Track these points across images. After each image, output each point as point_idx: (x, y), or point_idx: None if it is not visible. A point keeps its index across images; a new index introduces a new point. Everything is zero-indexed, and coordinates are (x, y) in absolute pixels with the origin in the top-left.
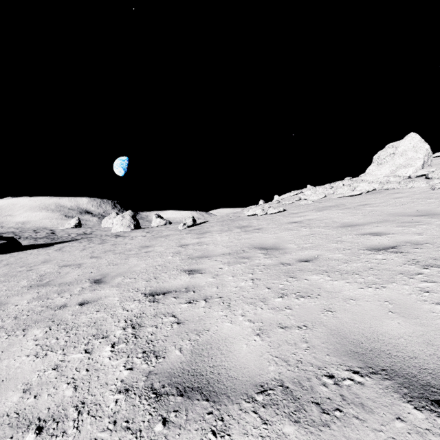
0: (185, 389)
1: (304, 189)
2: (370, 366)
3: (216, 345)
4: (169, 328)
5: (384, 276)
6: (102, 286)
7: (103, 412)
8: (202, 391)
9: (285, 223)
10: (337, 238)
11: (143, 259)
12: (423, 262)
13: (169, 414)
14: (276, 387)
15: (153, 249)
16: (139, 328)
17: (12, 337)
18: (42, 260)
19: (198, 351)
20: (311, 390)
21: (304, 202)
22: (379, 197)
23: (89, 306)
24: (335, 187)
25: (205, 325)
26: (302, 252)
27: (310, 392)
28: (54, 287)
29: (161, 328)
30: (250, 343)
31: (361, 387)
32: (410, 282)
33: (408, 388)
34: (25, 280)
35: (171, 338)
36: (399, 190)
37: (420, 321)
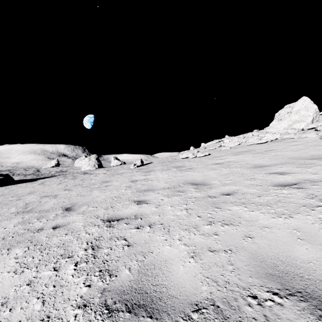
0: (132, 306)
1: (224, 138)
2: (287, 288)
3: (158, 266)
4: (121, 250)
5: (291, 207)
6: (71, 213)
7: None
8: (146, 308)
9: (210, 164)
10: (250, 176)
11: (103, 191)
12: (320, 196)
13: None
14: (208, 306)
15: (111, 184)
16: (97, 250)
17: None
18: (29, 191)
19: (143, 271)
20: (239, 310)
21: (224, 148)
22: (281, 145)
23: (60, 229)
24: (246, 137)
25: (150, 248)
26: (224, 187)
27: (237, 312)
28: (35, 213)
29: (115, 249)
30: (186, 264)
31: (281, 308)
32: (312, 213)
33: (321, 310)
34: (14, 207)
35: (122, 259)
36: (296, 139)
37: None
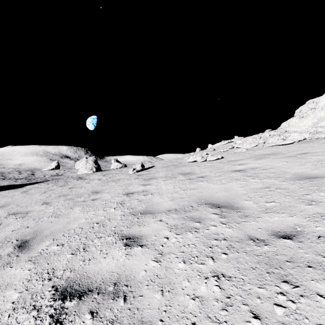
0: None
1: (233, 139)
2: None
3: None
4: None
5: None
6: (20, 256)
7: None
8: None
9: (228, 171)
10: (305, 195)
11: (86, 210)
12: None
13: None
14: None
15: (100, 197)
16: None
17: None
18: (2, 203)
19: None
20: None
21: (239, 150)
22: (316, 146)
23: None
24: (264, 137)
25: None
26: (270, 217)
27: None
28: None
29: None
30: None
31: None
32: None
33: None
34: None
35: None
36: None
37: None
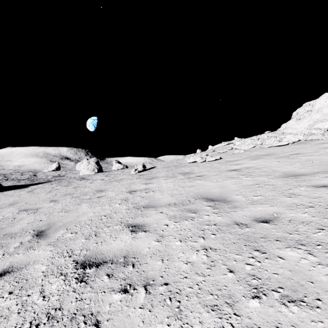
0: None
1: (233, 140)
2: None
3: None
4: None
5: None
6: (40, 242)
7: None
8: None
9: (225, 171)
10: (287, 190)
11: (93, 206)
12: None
13: None
14: None
15: (105, 194)
16: None
17: None
18: (11, 202)
19: None
20: None
21: (237, 151)
22: (308, 147)
23: (8, 279)
24: (261, 138)
25: None
26: (254, 207)
27: None
28: None
29: None
30: None
31: None
32: None
33: None
34: None
35: None
36: (325, 140)
37: None
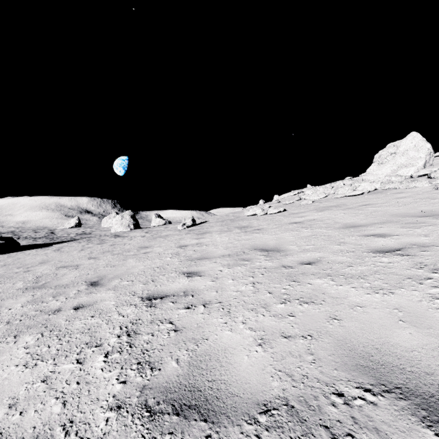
0: (181, 407)
1: (305, 189)
2: (382, 383)
3: (215, 356)
4: (166, 336)
5: (391, 280)
6: (99, 289)
7: (92, 432)
8: (200, 410)
9: (286, 224)
10: (339, 239)
11: (141, 260)
12: (431, 265)
13: (163, 437)
14: (280, 406)
15: (152, 250)
16: (134, 336)
17: (3, 344)
18: (40, 260)
19: (196, 363)
20: (319, 411)
21: (304, 202)
22: (381, 197)
23: (84, 310)
24: (335, 187)
25: (204, 333)
26: (304, 254)
27: (318, 413)
28: (50, 289)
29: (158, 336)
30: (252, 354)
31: (375, 408)
32: (419, 287)
33: (426, 410)
34: (21, 281)
35: (168, 348)
36: (401, 189)
37: (434, 331)
